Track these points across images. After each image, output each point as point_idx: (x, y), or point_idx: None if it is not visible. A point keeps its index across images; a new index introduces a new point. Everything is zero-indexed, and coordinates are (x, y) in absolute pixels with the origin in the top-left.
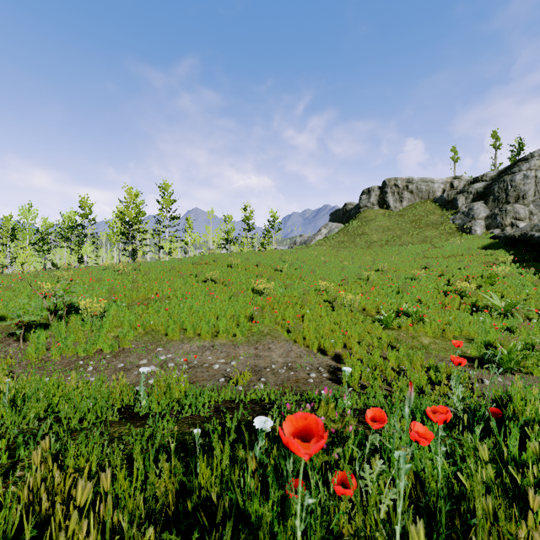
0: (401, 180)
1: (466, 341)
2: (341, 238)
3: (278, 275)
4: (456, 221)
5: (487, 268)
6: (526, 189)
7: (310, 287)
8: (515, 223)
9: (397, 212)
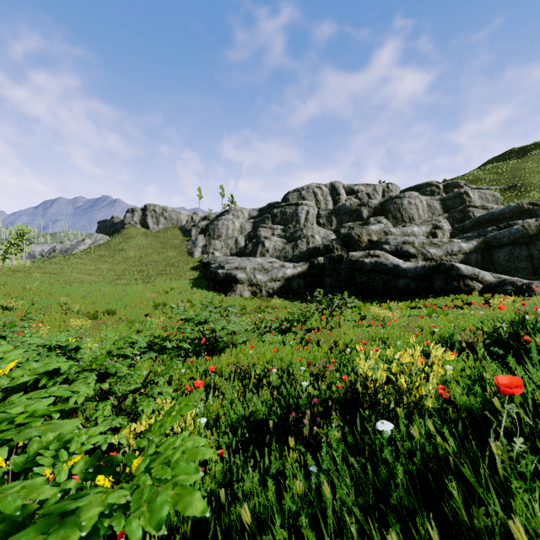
0: (158, 207)
1: (127, 321)
2: (102, 252)
3: (28, 293)
4: (188, 246)
5: (179, 283)
6: (223, 232)
7: (56, 301)
8: (214, 252)
9: (154, 233)
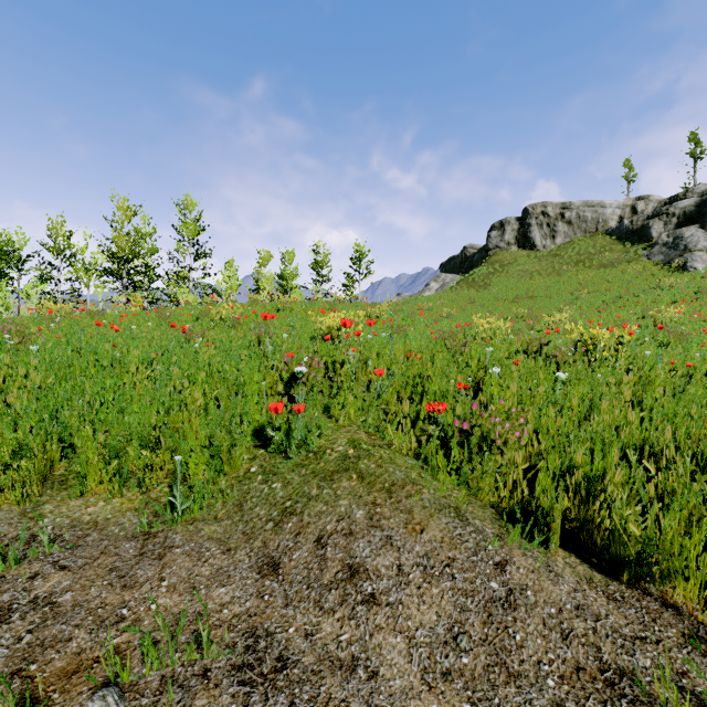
0: (552, 205)
1: None
2: (464, 290)
3: None
4: (653, 258)
5: None
6: None
7: None
8: None
9: (549, 252)
